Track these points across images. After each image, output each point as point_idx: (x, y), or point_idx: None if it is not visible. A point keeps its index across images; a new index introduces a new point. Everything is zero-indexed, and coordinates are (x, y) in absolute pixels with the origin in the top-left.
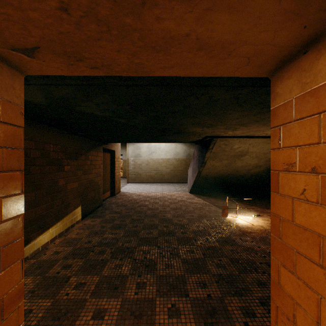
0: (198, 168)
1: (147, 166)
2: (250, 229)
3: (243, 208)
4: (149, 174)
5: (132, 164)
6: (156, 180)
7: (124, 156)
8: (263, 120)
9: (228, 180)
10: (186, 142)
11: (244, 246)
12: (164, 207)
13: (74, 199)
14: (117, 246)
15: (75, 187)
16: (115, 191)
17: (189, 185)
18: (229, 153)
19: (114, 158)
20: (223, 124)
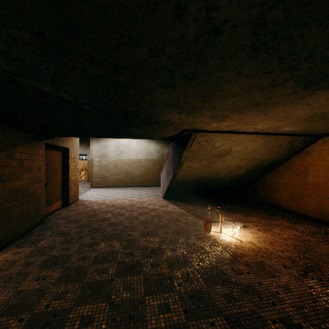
0: (174, 171)
1: (116, 168)
2: (240, 249)
3: (225, 217)
4: (117, 177)
5: (97, 165)
6: (125, 184)
7: (88, 156)
8: (267, 102)
9: (206, 183)
10: (159, 138)
11: (241, 283)
12: (131, 220)
13: None
14: (35, 312)
15: None
16: (70, 200)
17: (163, 189)
18: (210, 152)
19: (68, 158)
20: (211, 108)
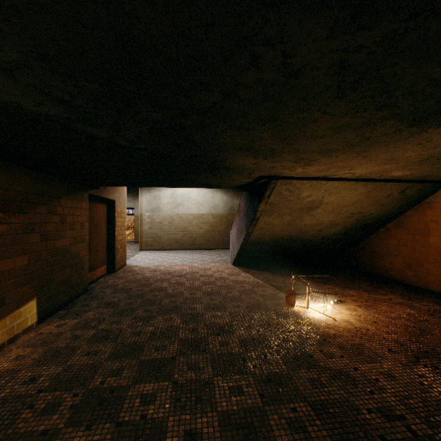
0: (247, 228)
1: (171, 225)
2: (332, 329)
3: (314, 289)
4: (173, 237)
5: (148, 222)
6: (183, 246)
7: (136, 210)
8: (364, 143)
9: (290, 246)
10: (228, 187)
11: (331, 368)
12: (192, 290)
13: (18, 289)
14: (89, 388)
15: (19, 265)
16: (116, 265)
17: (233, 253)
18: (294, 205)
19: (114, 213)
20: (294, 150)
